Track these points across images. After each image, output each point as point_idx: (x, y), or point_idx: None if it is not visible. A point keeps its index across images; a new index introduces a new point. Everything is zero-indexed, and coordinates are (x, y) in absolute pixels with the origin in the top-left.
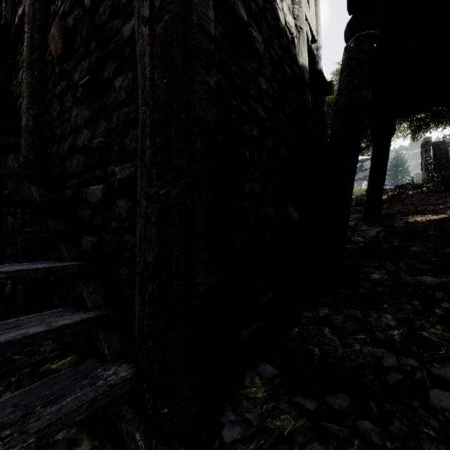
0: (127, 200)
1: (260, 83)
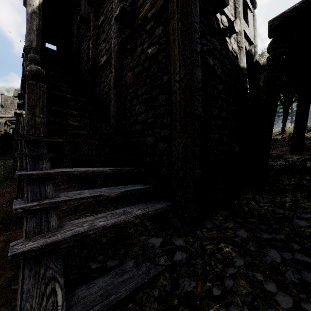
0: (165, 143)
1: (219, 87)
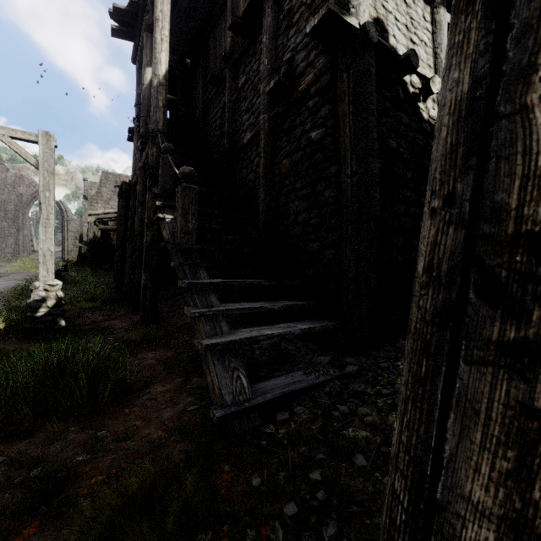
0: (333, 250)
1: (406, 175)
